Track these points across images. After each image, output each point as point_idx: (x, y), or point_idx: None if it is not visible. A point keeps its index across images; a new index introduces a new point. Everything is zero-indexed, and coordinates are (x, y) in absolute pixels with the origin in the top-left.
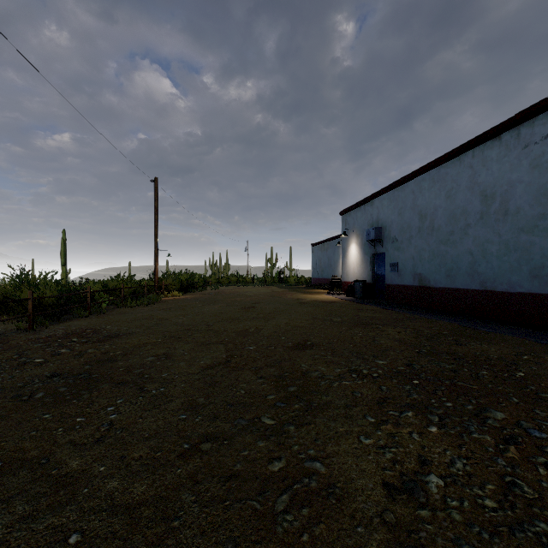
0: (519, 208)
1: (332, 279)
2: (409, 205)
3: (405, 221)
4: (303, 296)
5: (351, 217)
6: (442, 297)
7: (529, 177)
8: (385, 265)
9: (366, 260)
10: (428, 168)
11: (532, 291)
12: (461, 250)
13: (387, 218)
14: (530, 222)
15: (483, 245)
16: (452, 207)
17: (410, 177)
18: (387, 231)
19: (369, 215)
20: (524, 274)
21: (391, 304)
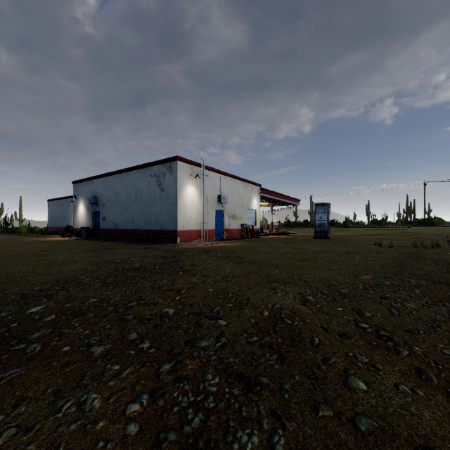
0: (145, 198)
1: (67, 227)
2: (111, 188)
3: (109, 195)
4: (40, 239)
5: (80, 186)
6: (123, 233)
7: (147, 188)
8: (100, 218)
9: (89, 215)
10: (118, 172)
11: (147, 229)
12: (130, 212)
13: (101, 192)
14: (147, 204)
15: (136, 211)
16: (127, 193)
17: (111, 174)
18: (101, 199)
19: (91, 188)
20: (146, 223)
21: (102, 239)
